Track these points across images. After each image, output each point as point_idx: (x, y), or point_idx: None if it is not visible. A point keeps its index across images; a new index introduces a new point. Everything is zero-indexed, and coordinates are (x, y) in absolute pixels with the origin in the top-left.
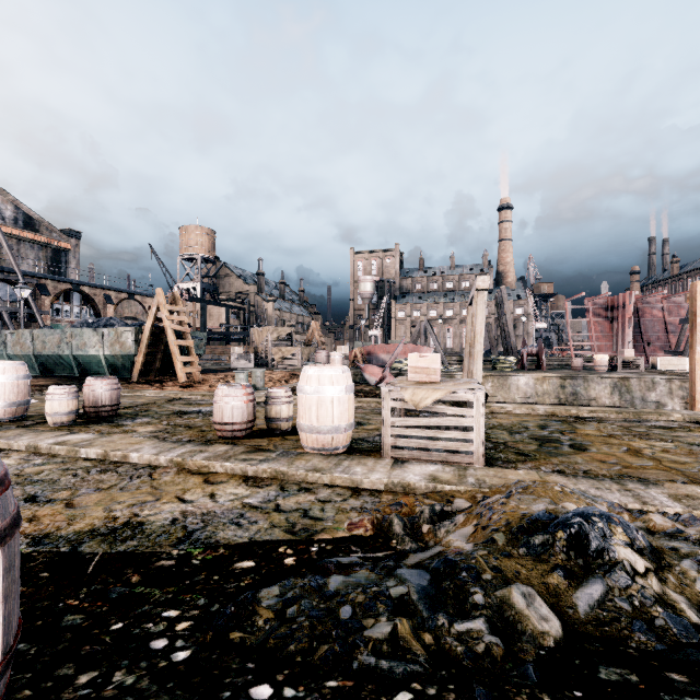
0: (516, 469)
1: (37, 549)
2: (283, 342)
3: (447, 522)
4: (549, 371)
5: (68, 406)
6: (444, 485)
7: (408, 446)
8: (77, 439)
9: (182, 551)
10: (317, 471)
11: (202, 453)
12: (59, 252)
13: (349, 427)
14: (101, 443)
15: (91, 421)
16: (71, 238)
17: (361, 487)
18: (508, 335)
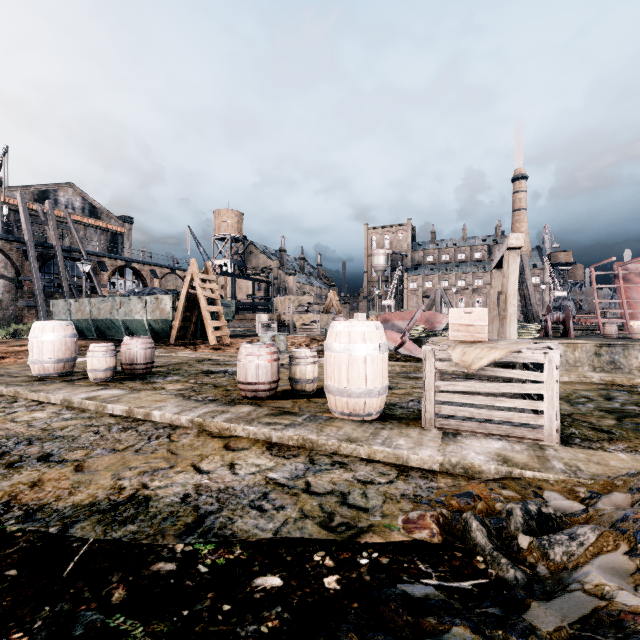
0: (606, 451)
1: (24, 527)
2: (304, 310)
3: (562, 536)
4: (578, 338)
5: (106, 363)
6: (523, 470)
7: (451, 415)
8: (107, 394)
9: (187, 547)
10: (352, 442)
11: (224, 414)
12: (116, 235)
13: (383, 390)
14: (127, 399)
15: (127, 378)
16: (126, 224)
17: (407, 464)
18: (528, 302)
